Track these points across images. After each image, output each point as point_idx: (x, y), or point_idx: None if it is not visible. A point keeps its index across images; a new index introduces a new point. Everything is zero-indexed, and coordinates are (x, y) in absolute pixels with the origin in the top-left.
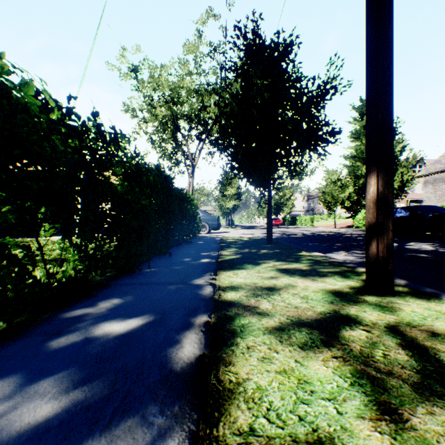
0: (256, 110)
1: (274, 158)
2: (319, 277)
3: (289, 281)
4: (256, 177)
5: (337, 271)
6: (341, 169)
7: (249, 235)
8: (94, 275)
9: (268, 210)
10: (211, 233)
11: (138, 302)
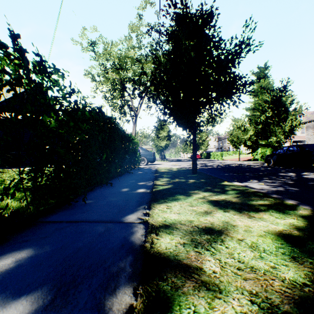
0: (184, 65)
1: (199, 105)
2: (254, 211)
3: (226, 219)
4: (184, 120)
5: (267, 204)
6: (244, 118)
7: (177, 166)
8: (32, 208)
9: (193, 147)
10: (149, 164)
11: (49, 257)
